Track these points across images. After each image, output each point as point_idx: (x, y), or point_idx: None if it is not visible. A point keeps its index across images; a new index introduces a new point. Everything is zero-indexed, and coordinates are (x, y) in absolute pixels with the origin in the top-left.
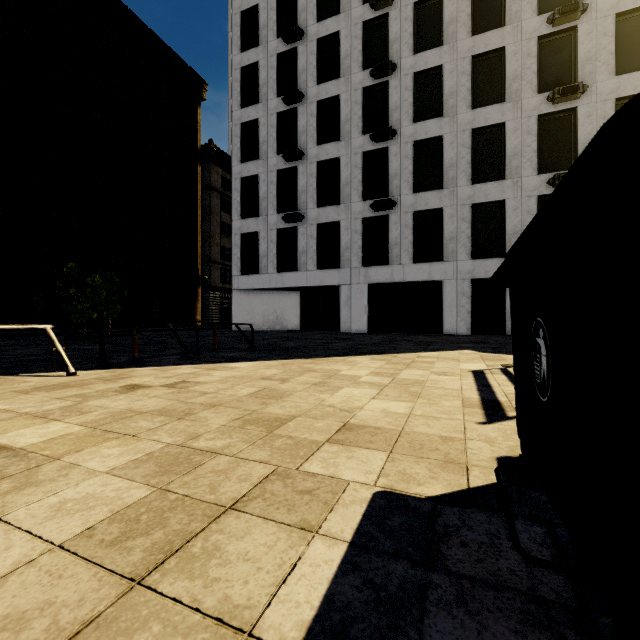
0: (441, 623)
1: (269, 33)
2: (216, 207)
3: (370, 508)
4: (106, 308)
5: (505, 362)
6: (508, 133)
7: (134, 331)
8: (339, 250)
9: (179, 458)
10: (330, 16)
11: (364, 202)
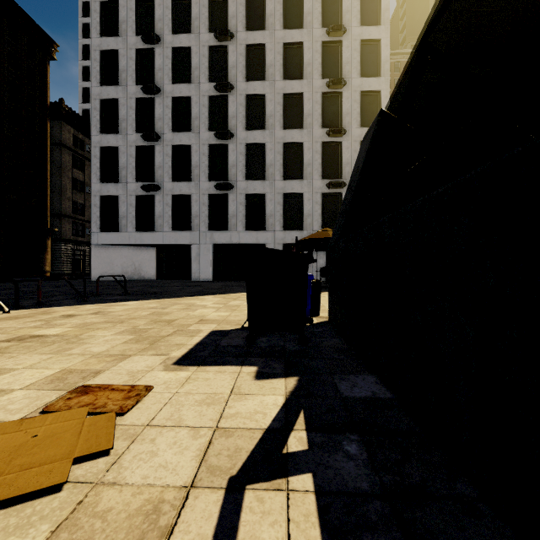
0: (225, 340)
1: (128, 29)
2: (67, 163)
3: (211, 332)
4: None
5: None
6: (305, 150)
7: (40, 282)
8: (190, 217)
9: (136, 331)
10: (183, 32)
11: (210, 182)
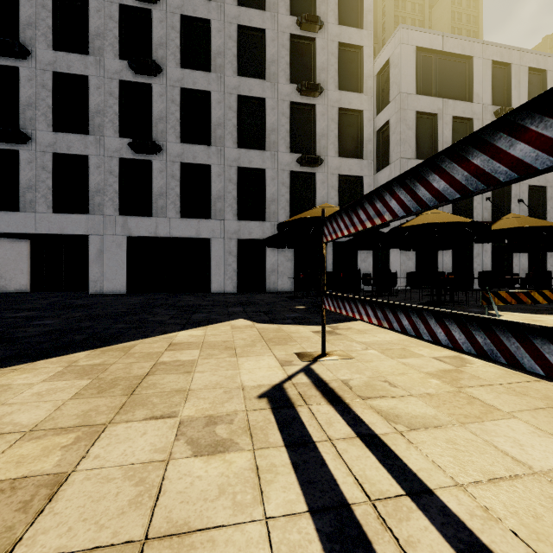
0: None
1: None
2: None
3: None
4: None
5: (297, 346)
6: (268, 109)
7: None
8: (88, 192)
9: None
10: None
11: (122, 139)
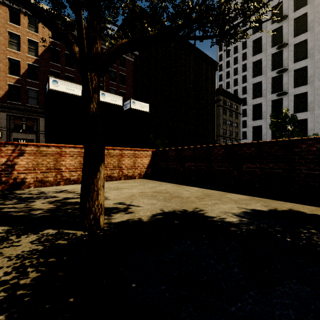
0: None
1: (267, 46)
2: (221, 113)
3: None
4: None
5: None
6: None
7: None
8: (306, 130)
9: None
10: (300, 33)
11: None
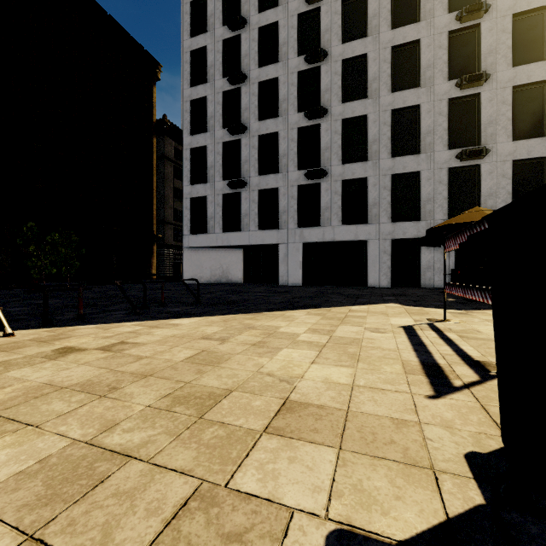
0: None
1: (216, 21)
2: (170, 174)
3: None
4: (65, 264)
5: (429, 316)
6: (423, 114)
7: (80, 289)
8: (277, 213)
9: (79, 467)
10: (270, 8)
11: (299, 171)
